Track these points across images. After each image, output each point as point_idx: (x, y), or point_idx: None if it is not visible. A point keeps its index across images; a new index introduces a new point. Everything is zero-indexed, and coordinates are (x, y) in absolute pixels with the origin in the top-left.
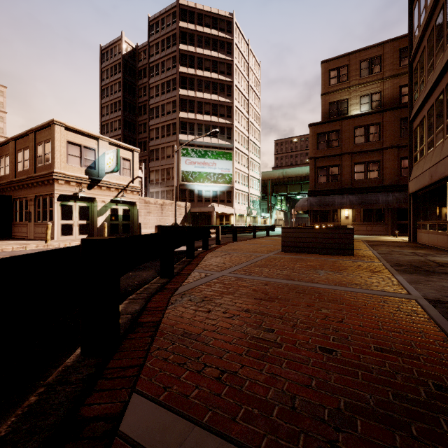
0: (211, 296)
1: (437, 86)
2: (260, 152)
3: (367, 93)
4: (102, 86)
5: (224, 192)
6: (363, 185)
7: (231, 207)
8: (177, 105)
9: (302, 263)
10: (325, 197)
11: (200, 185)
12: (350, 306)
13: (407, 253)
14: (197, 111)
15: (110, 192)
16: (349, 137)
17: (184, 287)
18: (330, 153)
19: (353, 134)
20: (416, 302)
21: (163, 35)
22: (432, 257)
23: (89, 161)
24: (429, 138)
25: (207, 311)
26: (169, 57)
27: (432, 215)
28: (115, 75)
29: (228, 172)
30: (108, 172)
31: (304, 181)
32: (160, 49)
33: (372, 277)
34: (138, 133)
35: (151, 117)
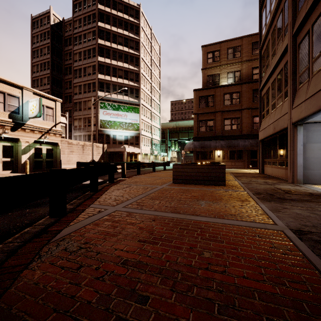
0: (93, 240)
1: (278, 66)
2: (160, 108)
3: (231, 70)
4: (33, 48)
5: (133, 137)
6: (229, 134)
7: (138, 148)
8: (96, 68)
9: (187, 194)
10: (204, 142)
11: (115, 131)
12: (230, 244)
13: (261, 182)
14: (112, 75)
15: (34, 134)
16: (220, 100)
17: (69, 228)
18: (207, 111)
19: (223, 98)
20: (285, 234)
21: (85, 13)
22: (278, 186)
23: (13, 107)
24: (272, 102)
25: (76, 268)
26: (89, 30)
27: (275, 155)
28: (44, 40)
29: (136, 122)
30: (31, 117)
31: (190, 131)
32: (82, 24)
33: (242, 206)
34: (65, 88)
35: (75, 76)
